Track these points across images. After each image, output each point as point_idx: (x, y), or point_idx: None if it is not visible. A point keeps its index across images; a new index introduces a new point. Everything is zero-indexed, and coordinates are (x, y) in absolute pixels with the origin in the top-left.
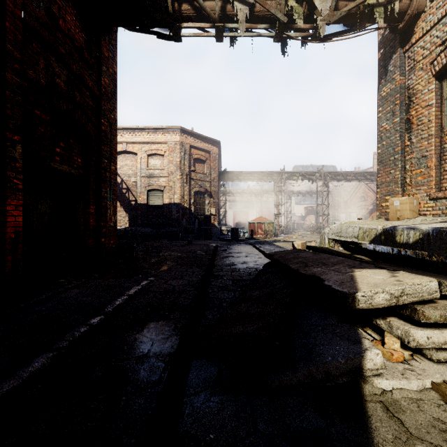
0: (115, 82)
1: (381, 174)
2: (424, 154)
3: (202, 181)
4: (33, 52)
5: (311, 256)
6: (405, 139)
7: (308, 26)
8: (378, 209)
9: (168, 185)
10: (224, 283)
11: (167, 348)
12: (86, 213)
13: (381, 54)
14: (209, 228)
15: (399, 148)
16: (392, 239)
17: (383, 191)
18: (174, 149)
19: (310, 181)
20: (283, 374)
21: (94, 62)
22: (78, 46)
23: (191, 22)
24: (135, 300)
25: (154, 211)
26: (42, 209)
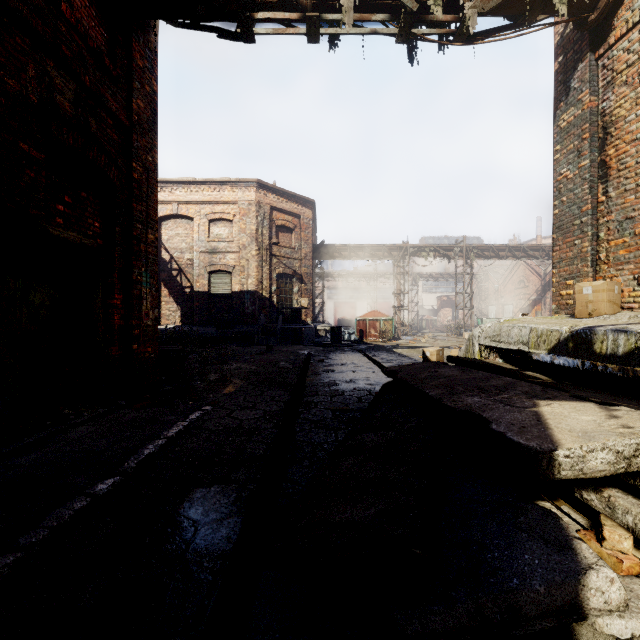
0: (155, 107)
1: (560, 247)
2: (629, 215)
3: (289, 259)
4: (17, 51)
5: (459, 375)
6: (598, 192)
7: (450, 18)
8: (554, 299)
9: (239, 264)
10: (320, 416)
11: (221, 542)
12: (108, 306)
13: (560, 64)
14: (299, 327)
15: (588, 206)
16: (586, 347)
17: (562, 273)
18: (247, 212)
19: (445, 259)
20: (429, 609)
21: (121, 74)
22: (94, 47)
23: (268, 11)
24: (176, 446)
25: (218, 303)
26: (38, 299)
